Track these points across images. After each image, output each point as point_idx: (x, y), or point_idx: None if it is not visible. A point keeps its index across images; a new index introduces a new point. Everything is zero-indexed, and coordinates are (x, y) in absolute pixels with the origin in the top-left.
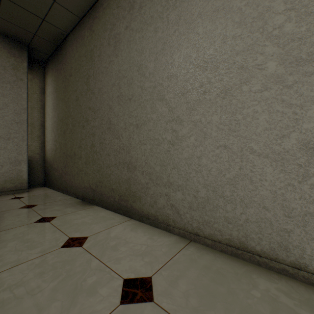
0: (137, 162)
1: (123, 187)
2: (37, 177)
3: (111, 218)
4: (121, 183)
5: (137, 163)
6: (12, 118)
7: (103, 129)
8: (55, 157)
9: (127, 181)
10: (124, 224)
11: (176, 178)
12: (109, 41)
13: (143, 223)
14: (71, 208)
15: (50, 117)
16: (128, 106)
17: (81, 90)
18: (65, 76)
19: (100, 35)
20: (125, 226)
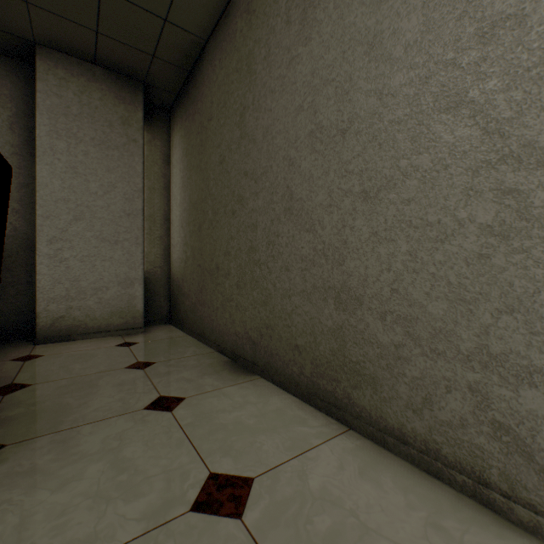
0: (364, 287)
1: (325, 345)
2: (158, 307)
3: (298, 418)
4: (320, 336)
5: (365, 290)
6: (120, 208)
7: (274, 214)
8: (185, 274)
9: (334, 332)
10: (336, 446)
11: (518, 343)
12: (287, 17)
13: (388, 453)
14: (212, 377)
15: (178, 202)
16: (337, 149)
17: (229, 140)
18: (201, 124)
19: (268, 13)
20: (339, 454)
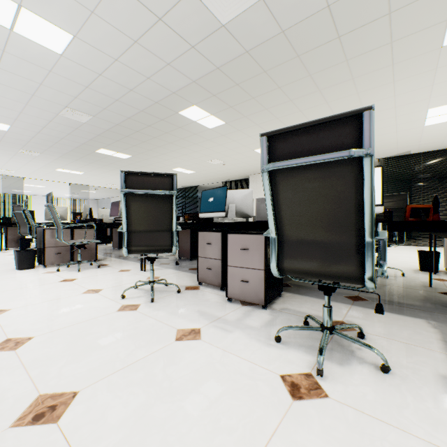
0: None
1: None
2: None
3: None
4: None
5: None
6: None
7: None
8: None
9: None
10: None
11: None
12: None
13: None
14: None
15: None
16: None
17: None
18: None
19: None
20: None
